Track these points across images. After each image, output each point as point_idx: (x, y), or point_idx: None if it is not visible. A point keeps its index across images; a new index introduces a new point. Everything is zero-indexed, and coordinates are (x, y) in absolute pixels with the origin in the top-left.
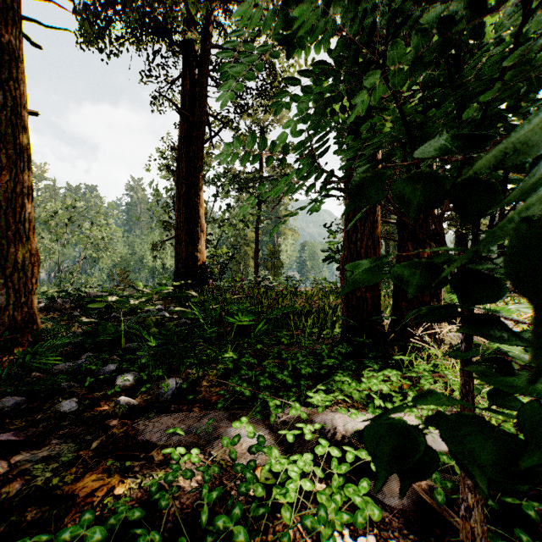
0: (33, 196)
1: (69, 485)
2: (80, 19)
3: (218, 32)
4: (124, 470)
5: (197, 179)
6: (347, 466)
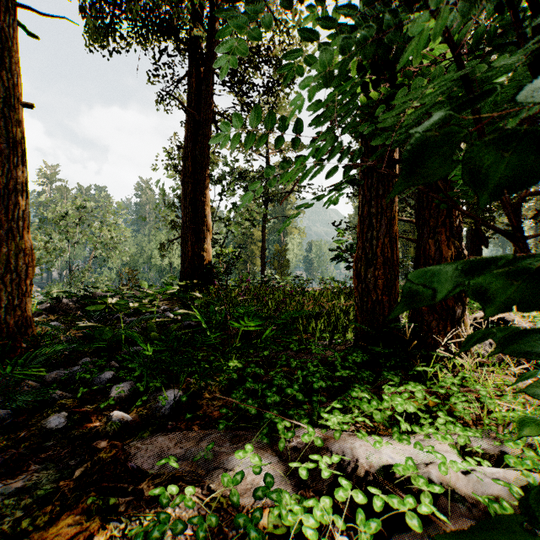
0: (28, 192)
1: (40, 530)
2: (86, 19)
3: None
4: (106, 510)
5: (203, 178)
6: (378, 522)
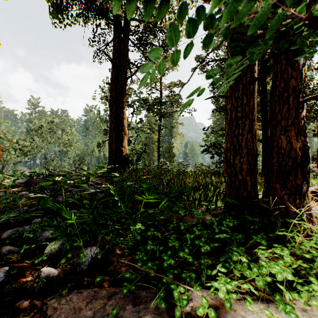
0: None
1: None
2: (51, 5)
3: (135, 13)
4: None
5: (122, 102)
6: None
